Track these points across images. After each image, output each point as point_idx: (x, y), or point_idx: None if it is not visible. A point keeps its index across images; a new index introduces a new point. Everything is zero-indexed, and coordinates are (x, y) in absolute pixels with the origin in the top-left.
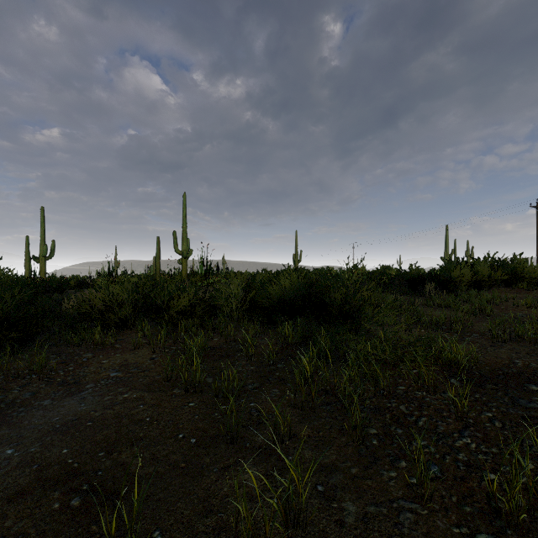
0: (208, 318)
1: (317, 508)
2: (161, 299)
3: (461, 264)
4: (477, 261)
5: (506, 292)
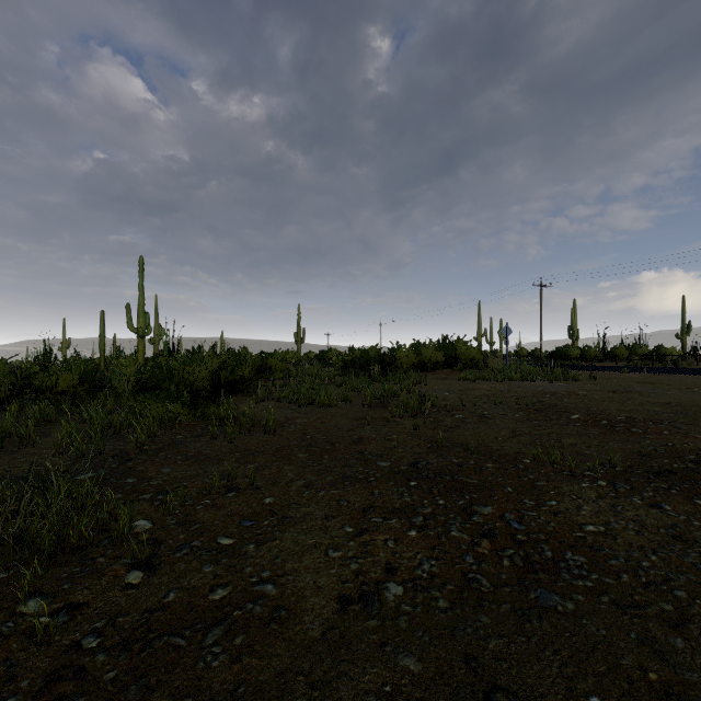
0: (99, 399)
1: (6, 460)
2: (40, 381)
3: (414, 346)
4: (424, 343)
5: (440, 374)
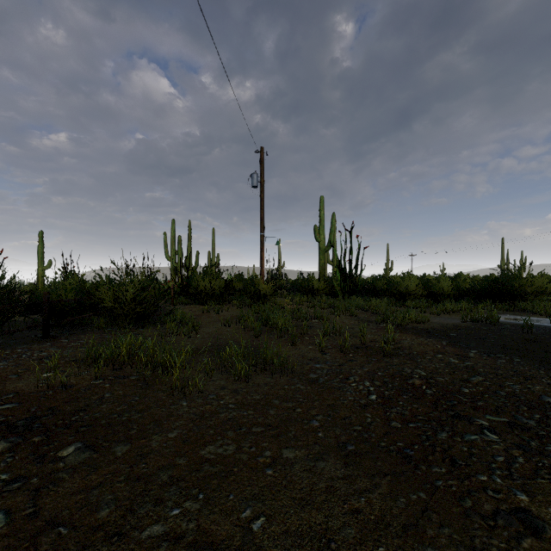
0: None
1: None
2: None
3: None
4: None
5: None
